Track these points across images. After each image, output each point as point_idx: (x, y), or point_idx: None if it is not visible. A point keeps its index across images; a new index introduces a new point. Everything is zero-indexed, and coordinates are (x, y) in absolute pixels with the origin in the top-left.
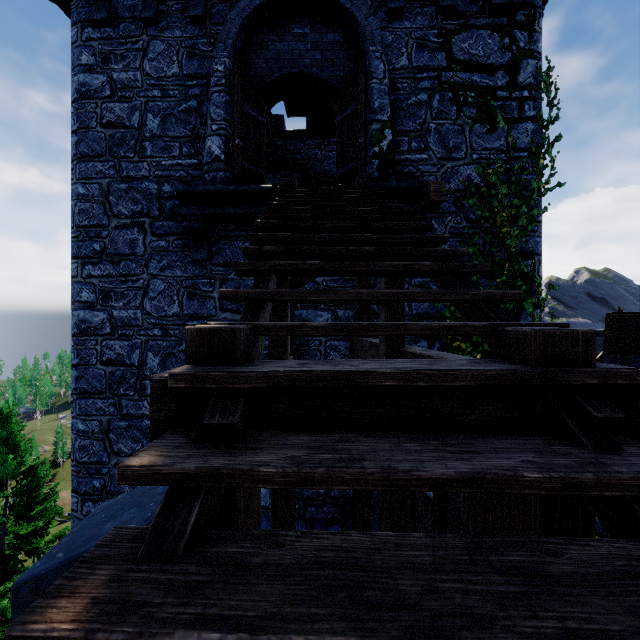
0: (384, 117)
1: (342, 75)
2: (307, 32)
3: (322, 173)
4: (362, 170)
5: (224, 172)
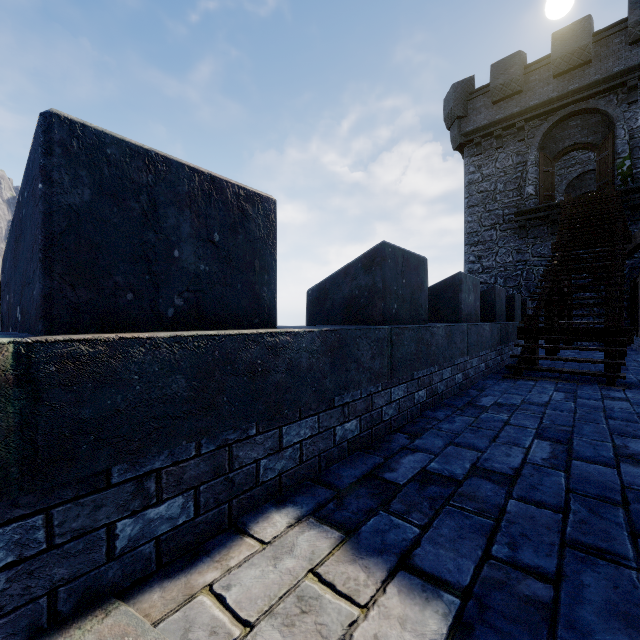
0: (624, 155)
1: (600, 137)
2: (578, 123)
3: (594, 169)
4: (611, 183)
5: (534, 200)
